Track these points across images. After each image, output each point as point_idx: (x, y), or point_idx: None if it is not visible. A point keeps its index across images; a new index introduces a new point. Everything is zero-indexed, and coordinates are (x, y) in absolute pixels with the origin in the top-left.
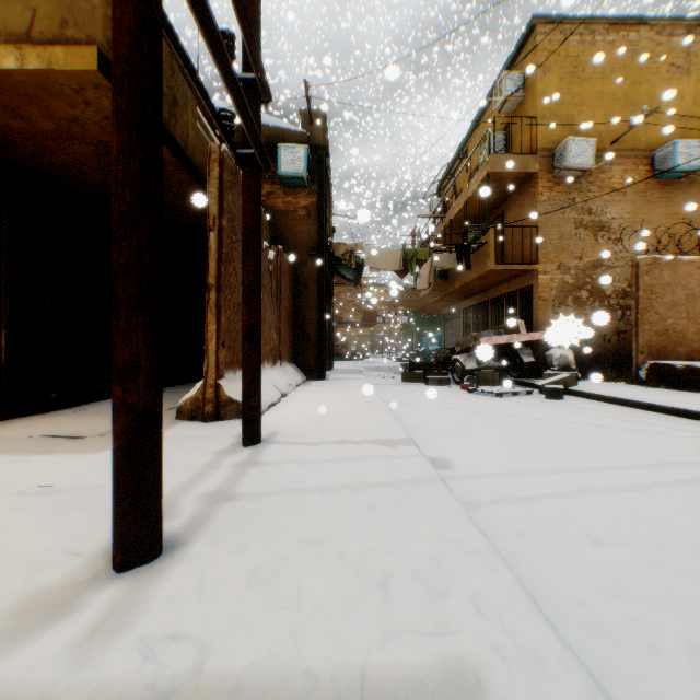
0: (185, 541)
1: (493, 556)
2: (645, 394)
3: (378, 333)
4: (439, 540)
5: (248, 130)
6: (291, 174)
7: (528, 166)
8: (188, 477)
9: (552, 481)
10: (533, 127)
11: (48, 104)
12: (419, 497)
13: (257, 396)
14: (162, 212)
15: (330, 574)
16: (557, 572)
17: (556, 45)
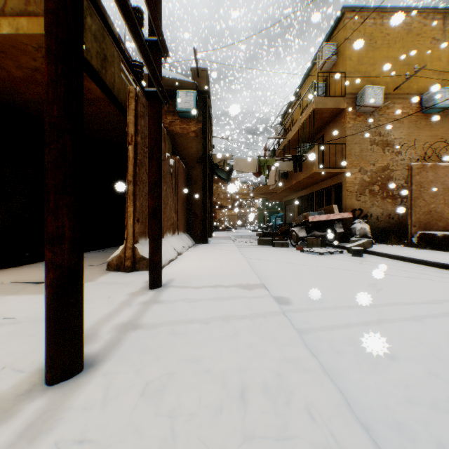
0: (100, 361)
1: (321, 372)
2: (417, 253)
3: (243, 213)
4: (282, 360)
5: (152, 74)
6: (185, 109)
7: (340, 105)
8: (109, 311)
9: (359, 313)
10: (343, 79)
11: (18, 58)
12: (268, 326)
13: (159, 255)
14: (82, 124)
15: (202, 388)
16: (366, 382)
17: (358, 25)
